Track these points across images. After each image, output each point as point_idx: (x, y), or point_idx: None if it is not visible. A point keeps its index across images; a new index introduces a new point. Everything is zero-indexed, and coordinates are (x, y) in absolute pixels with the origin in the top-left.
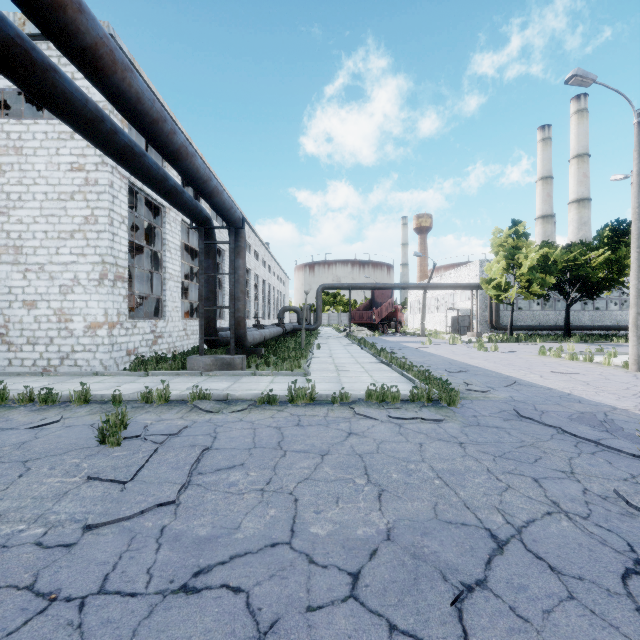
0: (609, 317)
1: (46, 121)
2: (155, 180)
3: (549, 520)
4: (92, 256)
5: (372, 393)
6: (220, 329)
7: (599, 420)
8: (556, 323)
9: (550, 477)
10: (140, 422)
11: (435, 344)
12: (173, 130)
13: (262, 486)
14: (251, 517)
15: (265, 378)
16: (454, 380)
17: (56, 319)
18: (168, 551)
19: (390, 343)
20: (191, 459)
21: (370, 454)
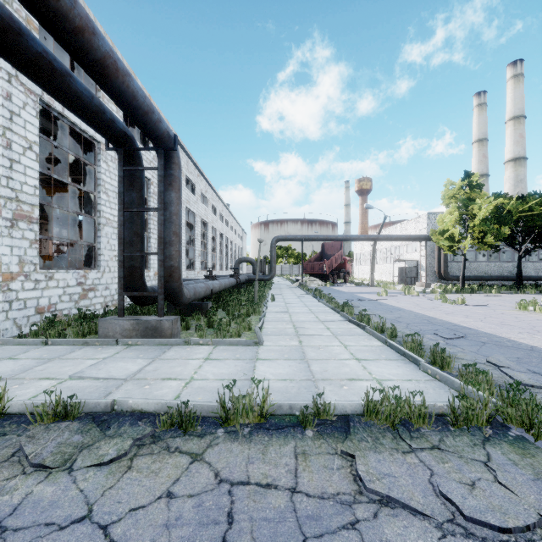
0: None
1: None
2: None
3: None
4: None
5: (377, 407)
6: None
7: None
8: (501, 274)
9: None
10: None
11: (392, 295)
12: None
13: None
14: None
15: (201, 350)
16: (466, 355)
17: None
18: None
19: (344, 294)
20: None
21: None
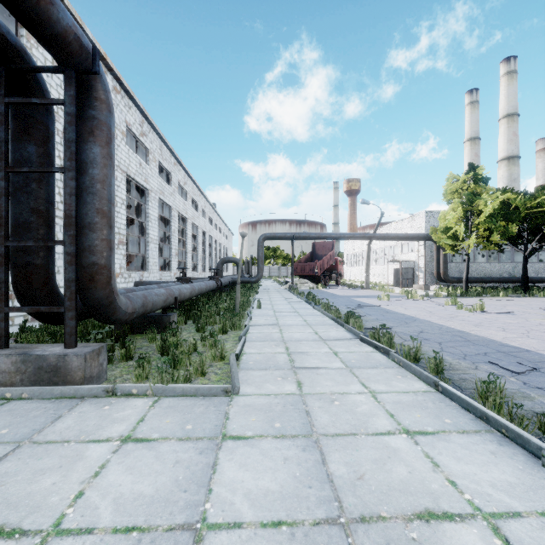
0: None
1: None
2: None
3: None
4: None
5: None
6: (139, 283)
7: None
8: (501, 275)
9: None
10: None
11: (395, 300)
12: None
13: None
14: None
15: (127, 410)
16: None
17: None
18: None
19: (341, 298)
20: None
21: None
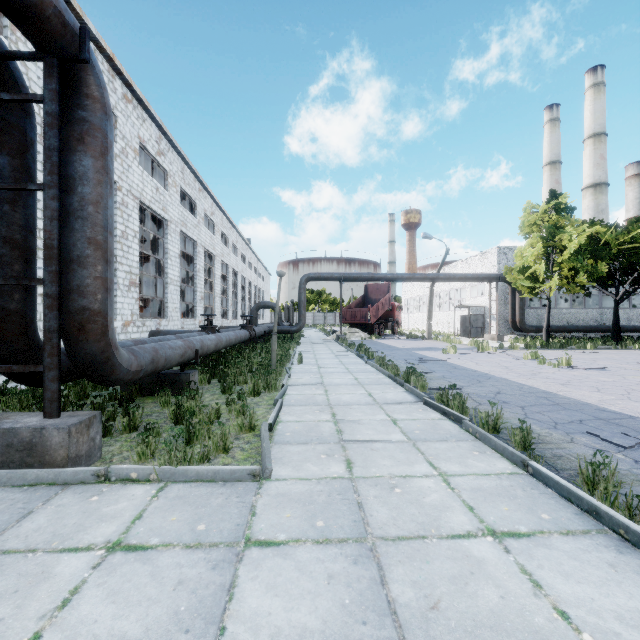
0: None
1: None
2: None
3: None
4: None
5: None
6: (155, 333)
7: None
8: (587, 323)
9: None
10: None
11: (463, 353)
12: None
13: None
14: None
15: (121, 502)
16: None
17: None
18: None
19: (398, 351)
20: None
21: None
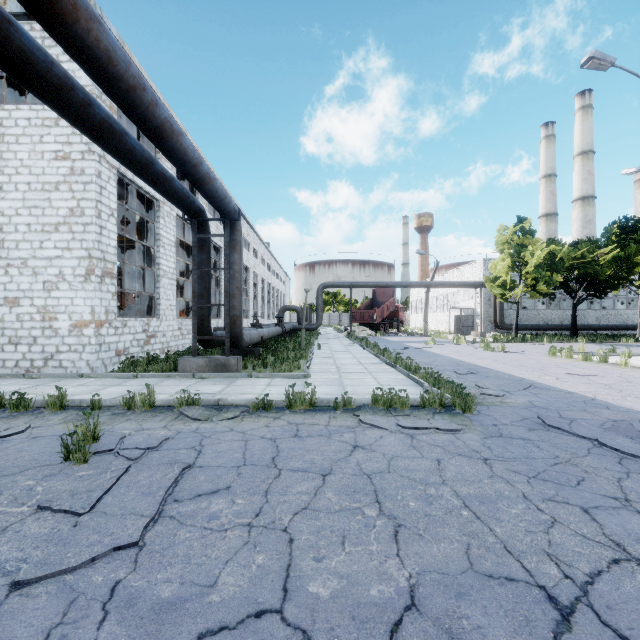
0: (616, 316)
1: (29, 107)
2: (139, 164)
3: (619, 572)
4: (78, 250)
5: (378, 398)
6: (217, 328)
7: (637, 430)
8: (561, 323)
9: (602, 506)
10: (116, 432)
11: (439, 344)
12: (154, 101)
13: (250, 519)
14: (232, 567)
15: (262, 380)
16: (465, 383)
17: (40, 317)
18: (115, 625)
19: (392, 343)
20: (167, 481)
21: (380, 474)
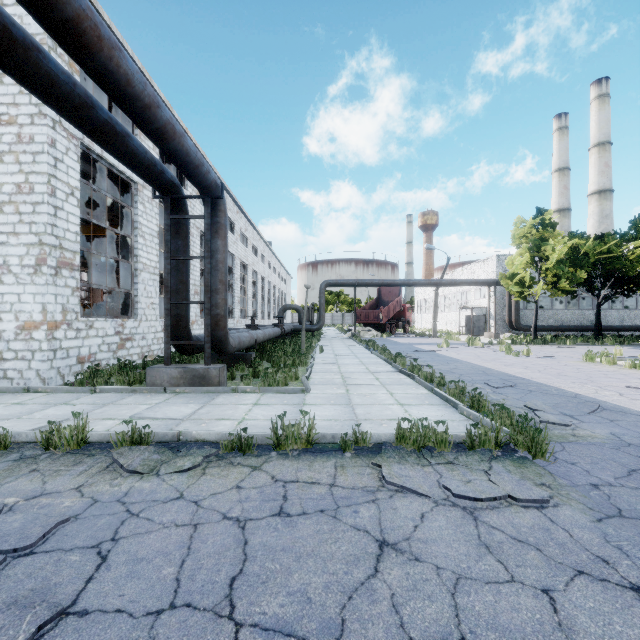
0: (639, 316)
1: None
2: (69, 102)
3: None
4: (26, 235)
5: (406, 434)
6: None
7: None
8: (581, 323)
9: None
10: None
11: (453, 347)
12: None
13: None
14: None
15: (249, 397)
16: (507, 401)
17: None
18: None
19: (401, 345)
20: None
21: None
